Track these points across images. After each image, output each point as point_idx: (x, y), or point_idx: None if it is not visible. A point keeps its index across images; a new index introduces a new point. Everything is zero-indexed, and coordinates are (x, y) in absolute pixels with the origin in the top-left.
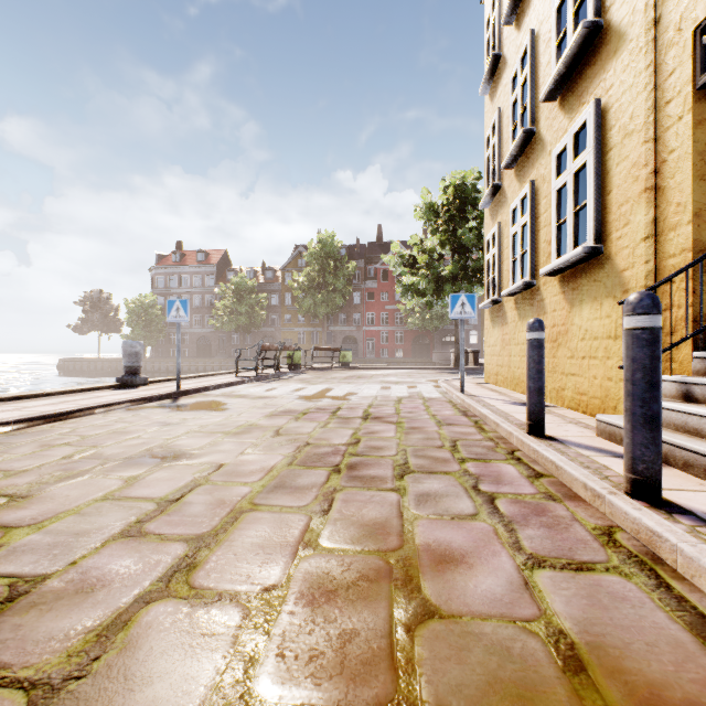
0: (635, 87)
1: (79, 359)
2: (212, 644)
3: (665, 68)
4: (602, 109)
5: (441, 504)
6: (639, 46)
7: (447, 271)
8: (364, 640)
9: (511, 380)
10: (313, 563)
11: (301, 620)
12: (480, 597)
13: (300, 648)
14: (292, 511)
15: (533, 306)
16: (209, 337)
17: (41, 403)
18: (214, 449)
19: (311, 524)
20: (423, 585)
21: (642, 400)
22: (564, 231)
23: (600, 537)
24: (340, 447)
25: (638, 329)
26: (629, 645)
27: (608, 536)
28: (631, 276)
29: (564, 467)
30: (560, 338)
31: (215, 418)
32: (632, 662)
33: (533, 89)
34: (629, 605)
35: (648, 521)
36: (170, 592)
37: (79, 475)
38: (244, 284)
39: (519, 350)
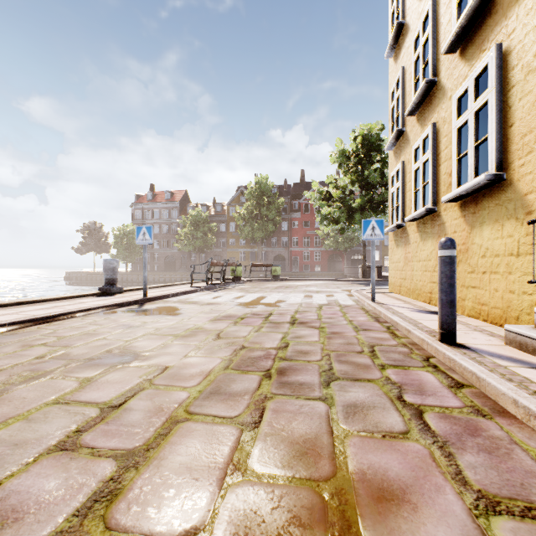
0: None
1: (80, 272)
2: None
3: None
4: (504, 52)
5: (370, 418)
6: None
7: (356, 203)
8: None
9: (413, 290)
10: (241, 494)
11: None
12: None
13: None
14: (224, 422)
15: (434, 228)
16: (173, 256)
17: (36, 307)
18: (163, 351)
19: (241, 439)
20: (363, 535)
21: None
22: (464, 163)
23: None
24: (271, 351)
25: None
26: None
27: None
28: (535, 199)
29: (487, 379)
30: (461, 255)
31: (169, 322)
32: None
33: (434, 46)
34: None
35: None
36: (82, 534)
37: (42, 376)
38: (199, 215)
39: (420, 266)
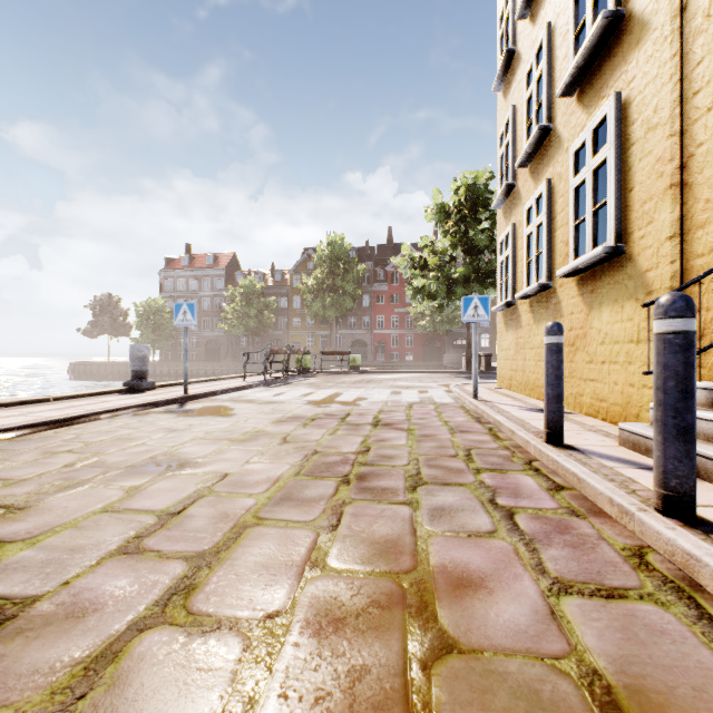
0: (660, 78)
1: (89, 362)
2: (208, 681)
3: (693, 57)
4: (624, 103)
5: (457, 520)
6: (664, 35)
7: (458, 274)
8: (376, 679)
9: (525, 385)
10: (320, 585)
11: (307, 653)
12: (502, 628)
13: (305, 687)
14: (299, 526)
15: (549, 308)
16: (217, 340)
17: (47, 408)
18: (219, 457)
19: (318, 541)
20: (439, 613)
21: (675, 411)
22: (582, 230)
23: (631, 559)
24: (349, 455)
25: (670, 333)
26: (673, 690)
27: (639, 558)
28: (655, 277)
29: (587, 479)
30: (578, 341)
31: (222, 424)
32: (679, 711)
33: (549, 85)
34: (669, 640)
35: (684, 542)
36: (166, 619)
37: (80, 485)
38: (253, 287)
39: (534, 354)
